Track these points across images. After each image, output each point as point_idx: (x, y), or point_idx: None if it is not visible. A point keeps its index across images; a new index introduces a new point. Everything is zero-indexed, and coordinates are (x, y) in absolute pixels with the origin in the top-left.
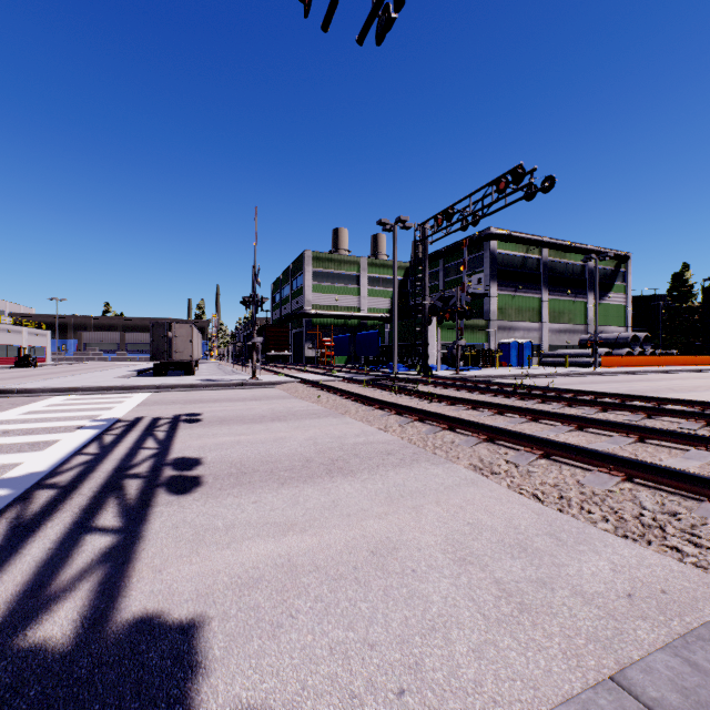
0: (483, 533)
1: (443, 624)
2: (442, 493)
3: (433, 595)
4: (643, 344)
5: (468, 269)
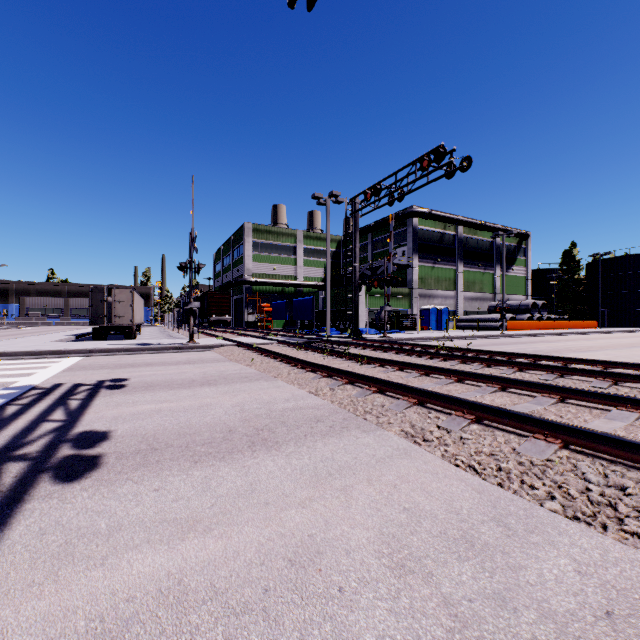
0: (422, 522)
1: None
2: (373, 467)
3: (365, 633)
4: (541, 310)
5: (394, 242)
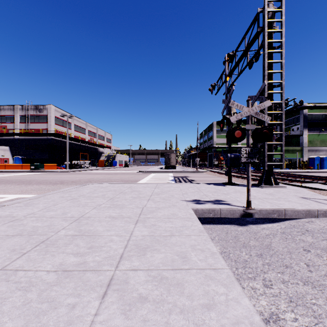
0: None
1: None
2: None
3: None
4: None
5: (292, 123)
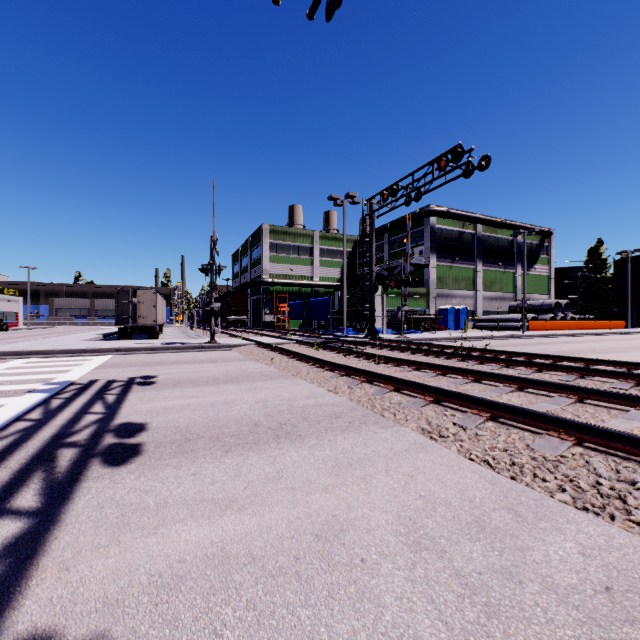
0: (436, 508)
1: (398, 639)
2: (391, 460)
3: (385, 595)
4: (565, 310)
5: (411, 242)
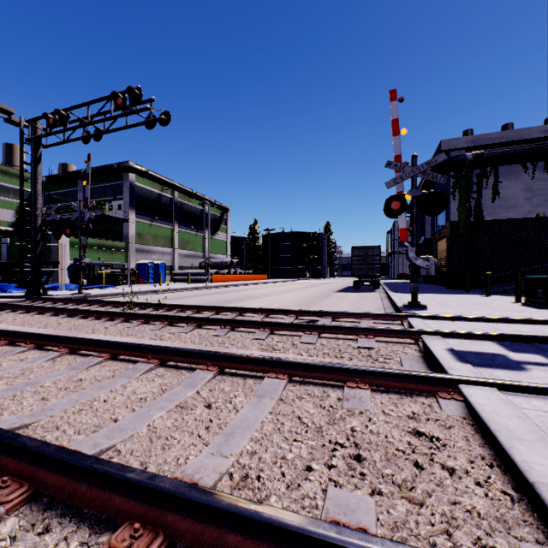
0: None
1: None
2: None
3: None
4: (236, 267)
5: (109, 194)
